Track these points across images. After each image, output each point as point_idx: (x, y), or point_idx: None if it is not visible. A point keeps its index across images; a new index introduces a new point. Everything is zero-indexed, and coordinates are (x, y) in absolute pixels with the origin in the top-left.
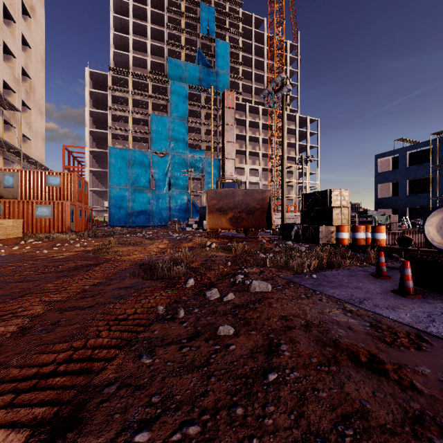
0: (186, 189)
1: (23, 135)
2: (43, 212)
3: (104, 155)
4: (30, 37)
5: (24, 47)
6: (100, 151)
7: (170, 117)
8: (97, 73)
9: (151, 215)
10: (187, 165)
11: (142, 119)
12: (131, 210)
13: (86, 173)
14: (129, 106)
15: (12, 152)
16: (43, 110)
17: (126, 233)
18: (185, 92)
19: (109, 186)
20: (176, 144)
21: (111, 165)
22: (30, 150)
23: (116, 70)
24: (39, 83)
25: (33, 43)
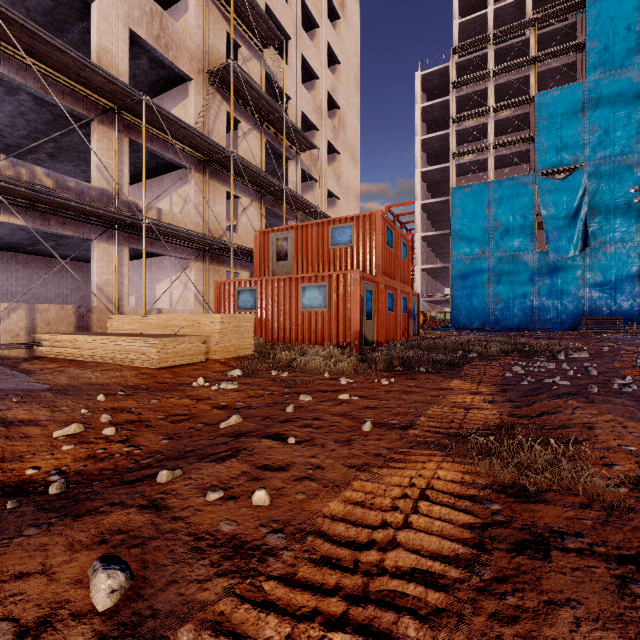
0: (636, 239)
1: (330, 192)
2: (313, 300)
3: (444, 208)
4: (338, 46)
5: (333, 68)
6: (436, 203)
7: (586, 81)
8: (433, 72)
9: (537, 307)
10: (638, 180)
11: (516, 116)
12: (493, 297)
13: (416, 242)
14: (488, 102)
15: (311, 215)
16: (357, 154)
17: (499, 354)
18: (631, 1)
19: (451, 258)
20: (603, 137)
21: (454, 219)
22: (339, 215)
23: (464, 47)
24: (352, 114)
25: (343, 55)
